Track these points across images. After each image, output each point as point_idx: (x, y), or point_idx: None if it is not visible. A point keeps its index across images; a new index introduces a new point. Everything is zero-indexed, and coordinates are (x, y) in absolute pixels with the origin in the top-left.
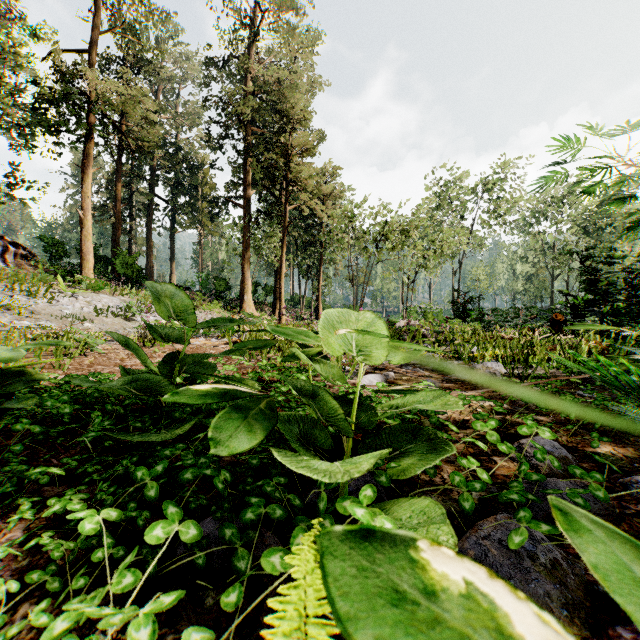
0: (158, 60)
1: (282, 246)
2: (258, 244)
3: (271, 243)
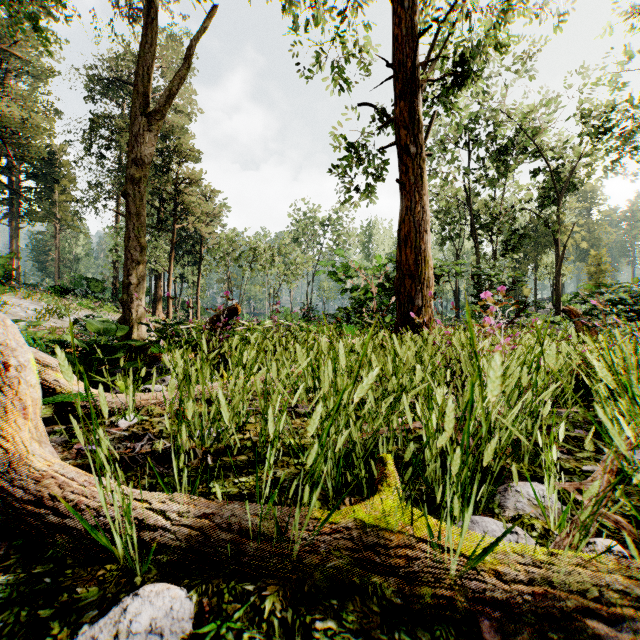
0: None
1: (170, 258)
2: None
3: (157, 253)
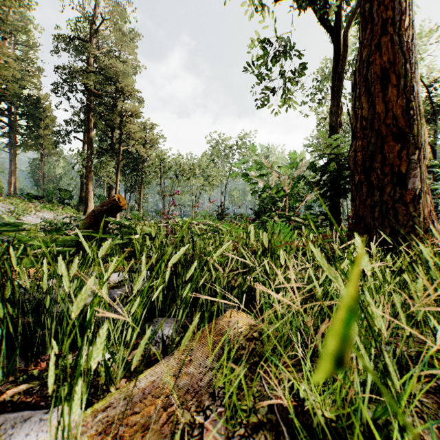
0: (5, 15)
1: (117, 172)
2: (97, 168)
3: (108, 169)
